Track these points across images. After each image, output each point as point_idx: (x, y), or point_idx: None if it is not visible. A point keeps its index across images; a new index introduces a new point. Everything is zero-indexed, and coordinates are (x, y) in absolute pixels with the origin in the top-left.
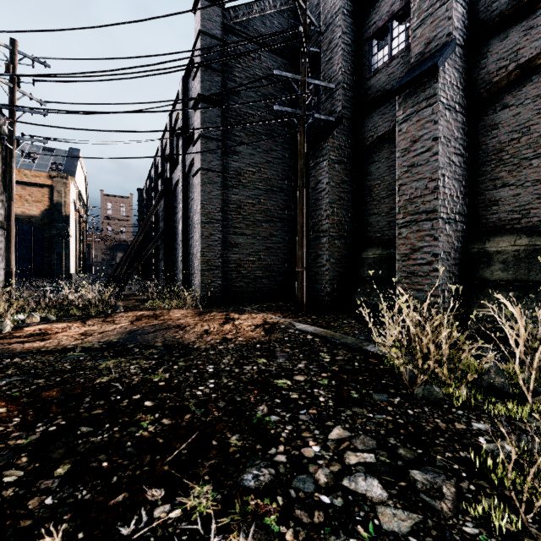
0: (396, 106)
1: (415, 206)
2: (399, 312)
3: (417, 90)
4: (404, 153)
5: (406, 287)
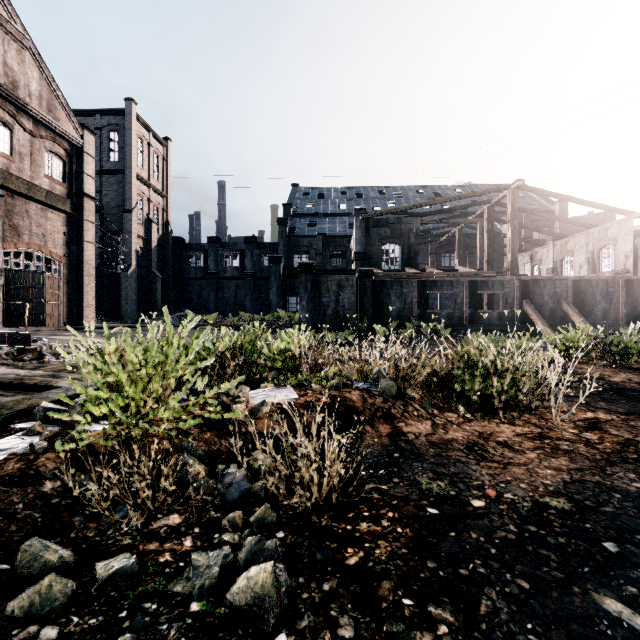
0: None
1: None
2: None
3: None
4: None
5: None
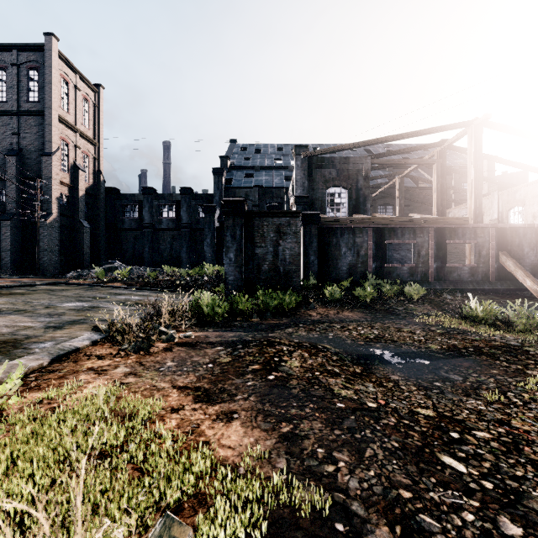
0: (1, 222)
1: (5, 248)
2: (1, 272)
3: (6, 222)
4: (3, 235)
5: (3, 266)
